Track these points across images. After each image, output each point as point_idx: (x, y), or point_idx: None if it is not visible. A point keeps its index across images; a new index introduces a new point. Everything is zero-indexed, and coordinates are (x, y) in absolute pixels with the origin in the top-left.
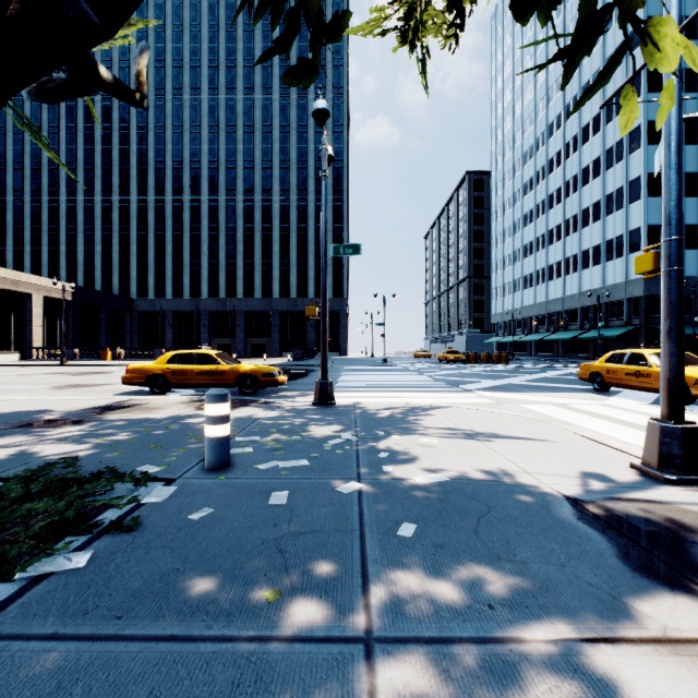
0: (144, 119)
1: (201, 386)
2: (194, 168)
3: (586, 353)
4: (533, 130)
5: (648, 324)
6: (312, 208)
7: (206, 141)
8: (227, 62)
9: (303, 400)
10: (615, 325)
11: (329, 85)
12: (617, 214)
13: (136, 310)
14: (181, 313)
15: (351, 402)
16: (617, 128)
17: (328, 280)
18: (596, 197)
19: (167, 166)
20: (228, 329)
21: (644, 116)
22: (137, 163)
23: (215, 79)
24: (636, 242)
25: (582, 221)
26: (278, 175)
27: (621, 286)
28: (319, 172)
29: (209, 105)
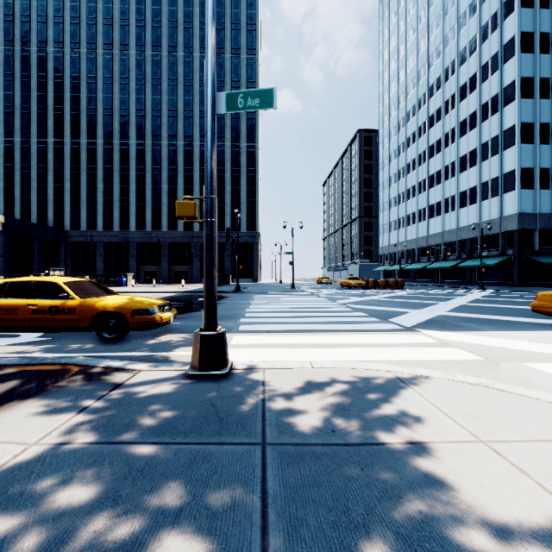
0: (77, 70)
1: (39, 330)
2: (123, 115)
3: (463, 280)
4: (416, 92)
5: (521, 254)
6: (228, 153)
7: (134, 91)
8: (153, 23)
9: (183, 356)
10: (490, 255)
11: (244, 47)
12: (492, 159)
13: (70, 241)
14: (111, 244)
15: (258, 367)
16: (492, 85)
17: (243, 216)
18: (472, 146)
19: (98, 112)
20: (154, 259)
21: (517, 72)
22: (71, 109)
23: (142, 36)
24: (510, 183)
25: (460, 167)
26: (199, 123)
27: (496, 221)
28: (234, 122)
29: (137, 59)
